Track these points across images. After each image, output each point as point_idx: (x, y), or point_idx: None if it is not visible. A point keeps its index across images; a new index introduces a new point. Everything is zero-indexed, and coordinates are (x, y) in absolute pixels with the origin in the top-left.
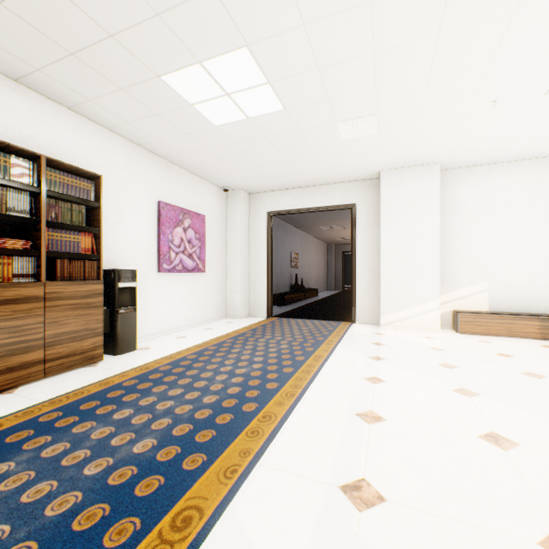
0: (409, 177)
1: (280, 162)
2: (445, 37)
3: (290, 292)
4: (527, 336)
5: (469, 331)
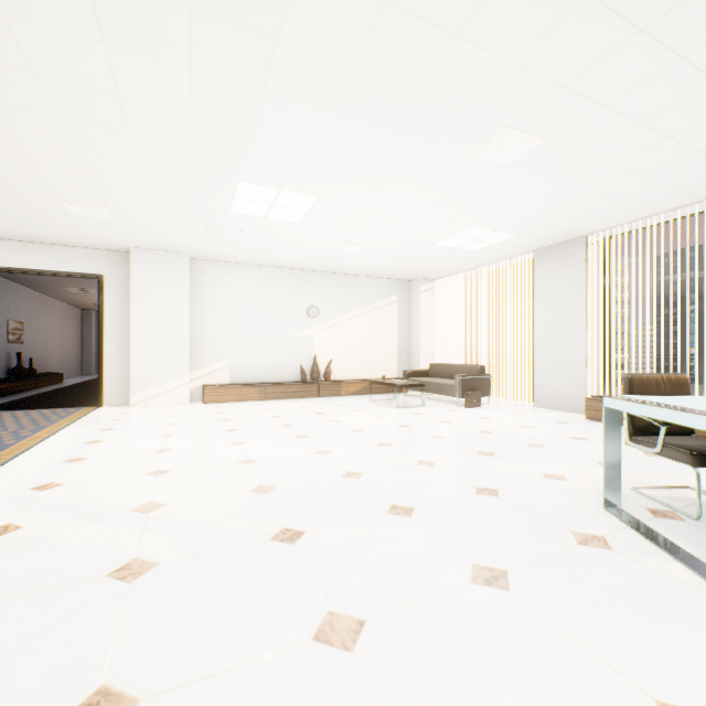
0: (161, 260)
1: None
2: (149, 185)
3: (7, 378)
4: (252, 400)
5: (212, 401)
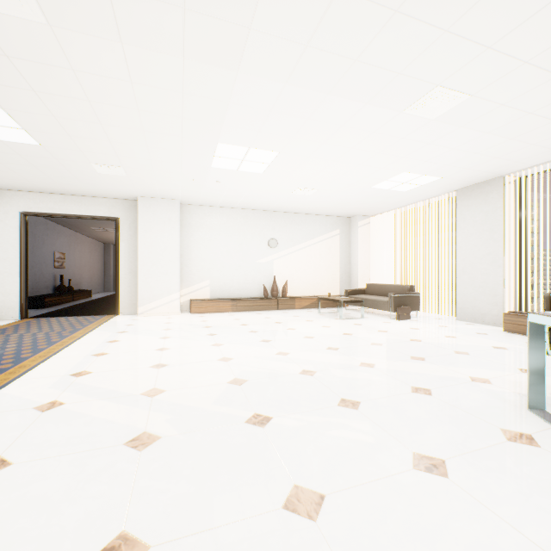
0: (160, 205)
1: (37, 173)
2: (152, 148)
3: (54, 294)
4: (226, 311)
5: (197, 311)
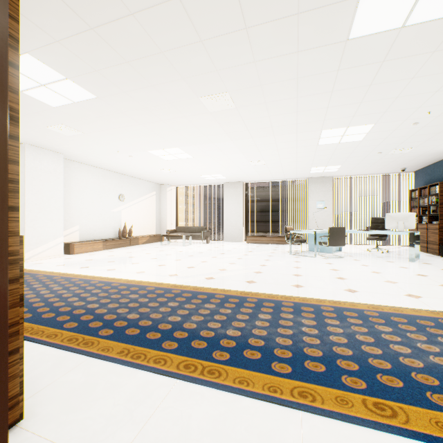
0: (47, 156)
1: None
2: (137, 137)
3: None
4: (100, 250)
5: (79, 252)
